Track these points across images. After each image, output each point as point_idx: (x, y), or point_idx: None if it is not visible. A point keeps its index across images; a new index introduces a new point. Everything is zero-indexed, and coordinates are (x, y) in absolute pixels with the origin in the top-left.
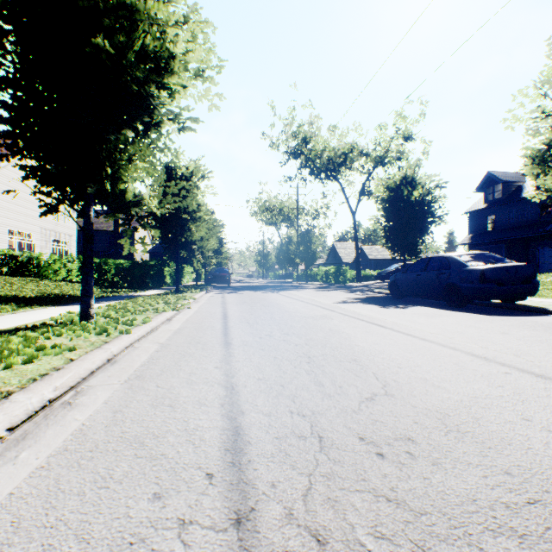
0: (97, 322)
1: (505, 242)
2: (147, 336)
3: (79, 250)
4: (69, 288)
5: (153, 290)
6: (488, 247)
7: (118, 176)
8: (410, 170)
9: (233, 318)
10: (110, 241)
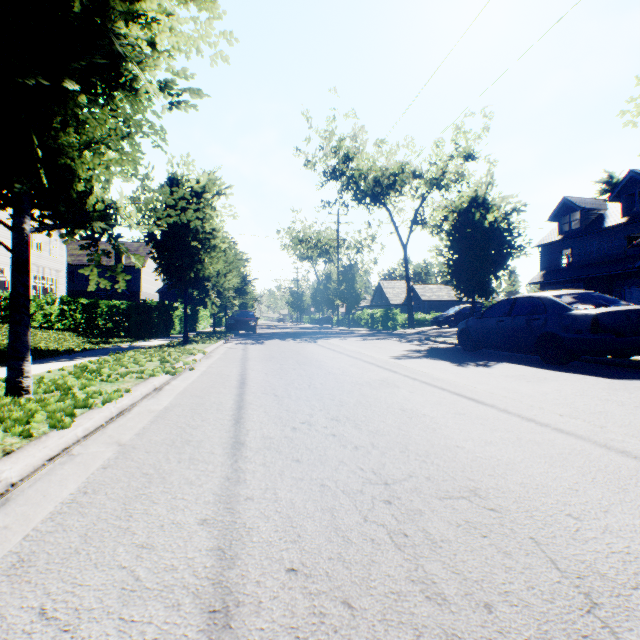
0: (30, 400)
1: (584, 281)
2: (107, 427)
3: (73, 289)
4: (42, 338)
5: (157, 339)
6: (564, 286)
7: (60, 162)
8: (481, 189)
9: (253, 386)
10: (111, 278)
